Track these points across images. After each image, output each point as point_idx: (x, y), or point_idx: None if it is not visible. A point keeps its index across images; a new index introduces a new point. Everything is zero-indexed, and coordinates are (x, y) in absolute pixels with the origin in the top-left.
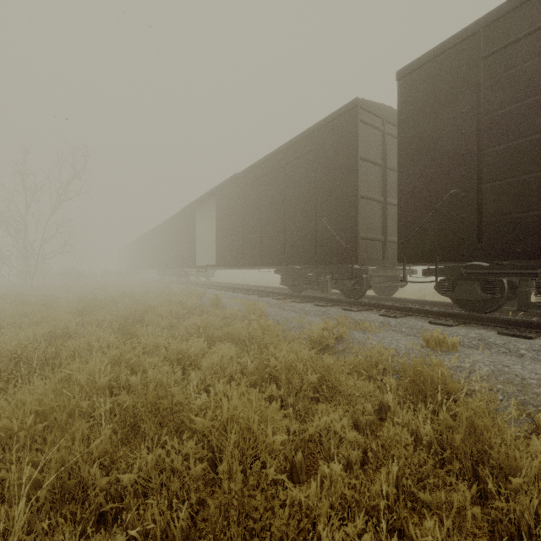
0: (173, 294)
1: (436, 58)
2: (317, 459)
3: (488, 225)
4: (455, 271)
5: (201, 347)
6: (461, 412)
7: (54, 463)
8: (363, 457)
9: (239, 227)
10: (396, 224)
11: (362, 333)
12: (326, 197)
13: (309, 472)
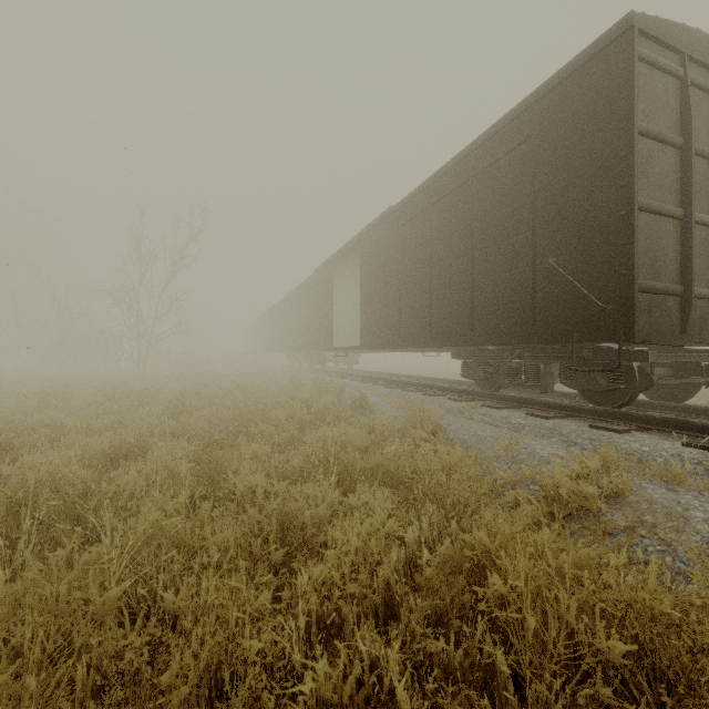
0: (301, 388)
1: None
2: None
3: None
4: None
5: (329, 500)
6: None
7: None
8: None
9: (395, 289)
10: (708, 262)
11: (665, 489)
12: (557, 219)
13: None
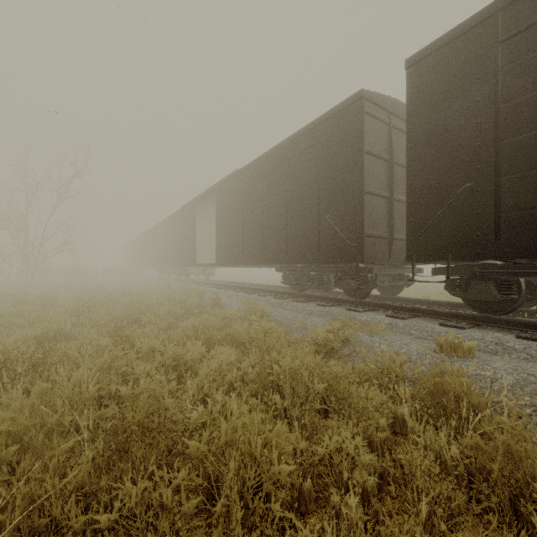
0: (173, 293)
1: (448, 44)
2: (327, 483)
3: (506, 221)
4: (467, 270)
5: (199, 351)
6: (495, 435)
7: (20, 500)
8: (379, 482)
9: (239, 225)
10: (403, 221)
11: (369, 335)
12: (330, 193)
13: (319, 499)
